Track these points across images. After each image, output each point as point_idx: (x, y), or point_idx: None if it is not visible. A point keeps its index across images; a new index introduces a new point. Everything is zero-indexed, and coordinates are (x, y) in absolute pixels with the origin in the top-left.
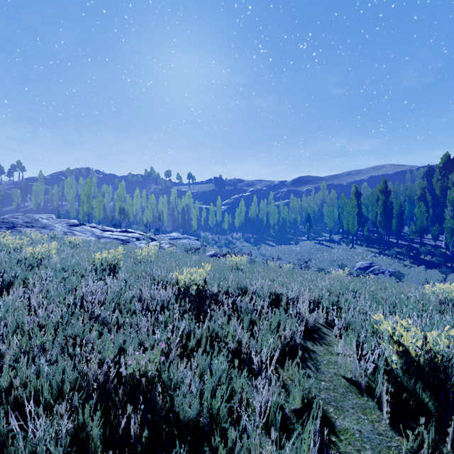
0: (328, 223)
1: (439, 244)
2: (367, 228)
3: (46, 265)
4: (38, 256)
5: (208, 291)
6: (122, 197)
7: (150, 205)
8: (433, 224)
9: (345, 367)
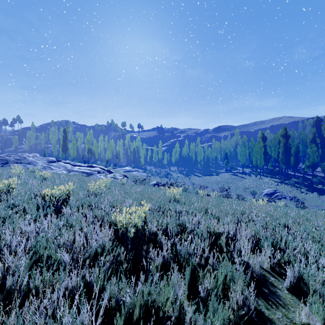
0: (241, 159)
1: None
2: (271, 163)
3: (2, 200)
4: None
5: (148, 229)
6: (90, 141)
7: (110, 146)
8: (322, 160)
9: None
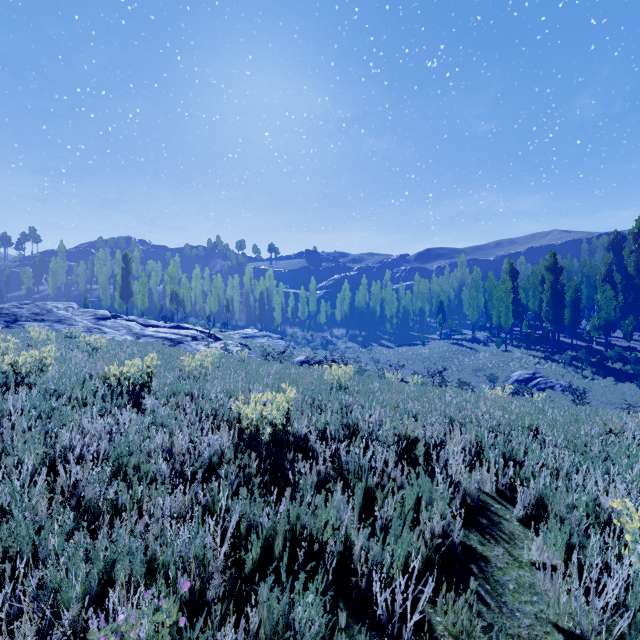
0: (469, 314)
1: (633, 345)
2: (526, 321)
3: (32, 385)
4: (22, 369)
5: (293, 432)
6: (175, 278)
7: (214, 289)
8: (624, 316)
9: (559, 606)
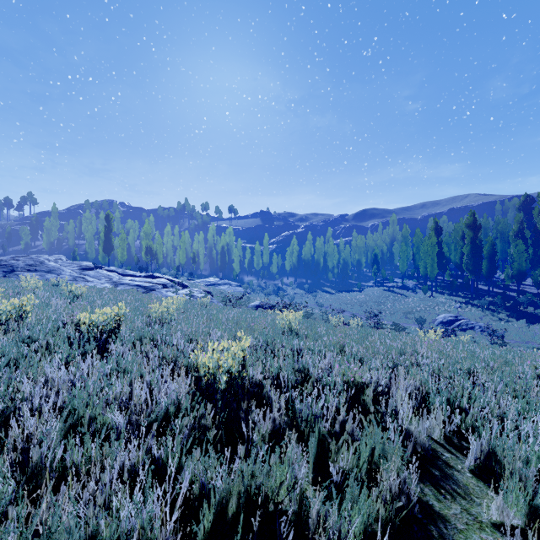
0: (399, 265)
1: None
2: (449, 271)
3: (10, 331)
4: (2, 316)
5: (248, 378)
6: (149, 234)
7: (182, 244)
8: (534, 267)
9: None
